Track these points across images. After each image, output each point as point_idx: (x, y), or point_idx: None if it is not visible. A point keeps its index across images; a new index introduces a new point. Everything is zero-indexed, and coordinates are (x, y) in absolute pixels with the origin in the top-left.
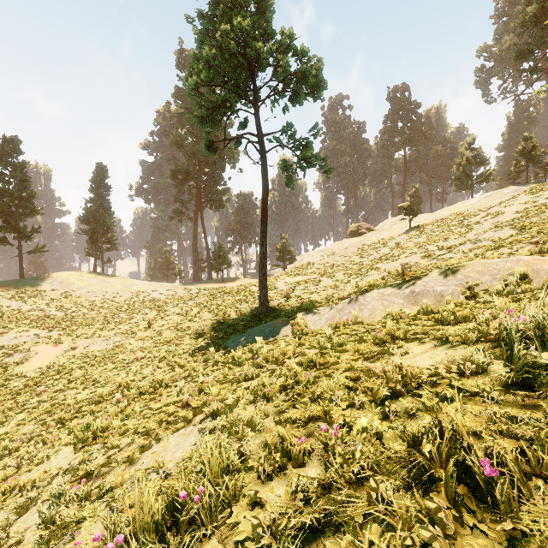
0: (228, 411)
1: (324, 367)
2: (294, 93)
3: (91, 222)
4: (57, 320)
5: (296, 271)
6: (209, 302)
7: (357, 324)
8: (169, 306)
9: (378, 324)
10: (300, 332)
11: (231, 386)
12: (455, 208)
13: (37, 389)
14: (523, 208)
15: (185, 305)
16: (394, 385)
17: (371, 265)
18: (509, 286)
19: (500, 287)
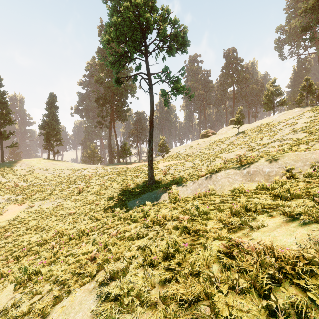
0: (121, 276)
1: (196, 235)
2: (169, 48)
3: (46, 128)
4: (23, 189)
5: (170, 158)
6: (117, 177)
7: (212, 194)
8: (92, 179)
9: (228, 196)
10: (175, 199)
11: (127, 244)
12: (264, 121)
13: (5, 234)
14: (309, 120)
15: (102, 179)
16: (272, 272)
17: (216, 155)
18: (316, 170)
19: (311, 170)
